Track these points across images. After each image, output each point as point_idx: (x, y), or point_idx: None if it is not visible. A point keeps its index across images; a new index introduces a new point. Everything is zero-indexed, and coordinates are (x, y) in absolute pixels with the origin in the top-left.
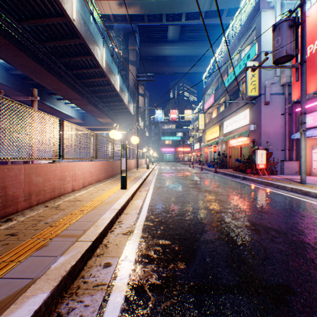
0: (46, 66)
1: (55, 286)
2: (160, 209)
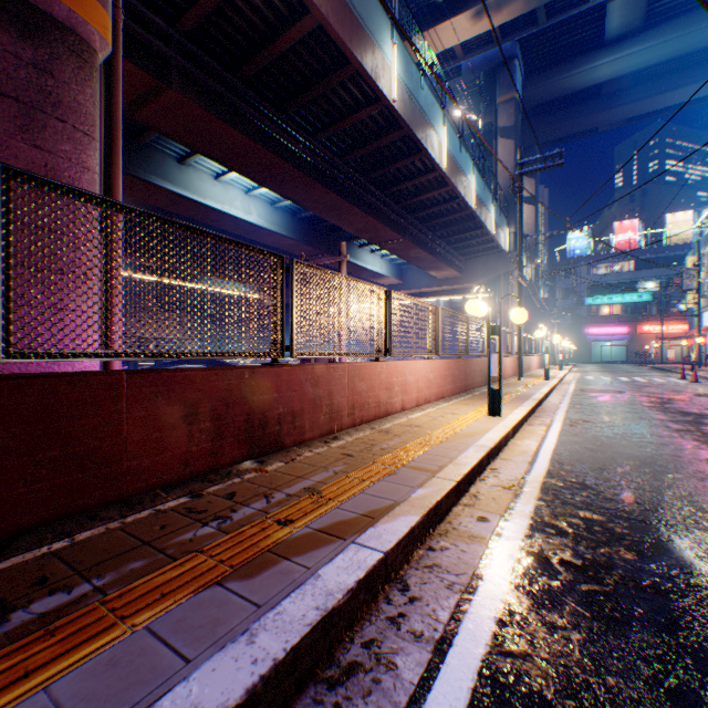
0: (347, 195)
1: (423, 513)
2: (580, 462)
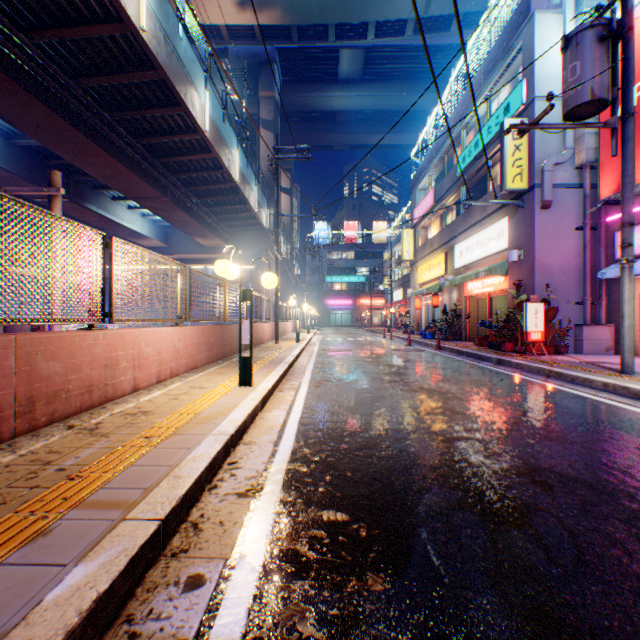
0: (86, 128)
1: None
2: (324, 431)
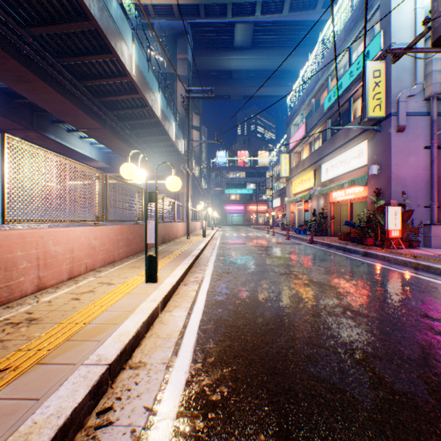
0: (37, 70)
1: None
2: (226, 343)
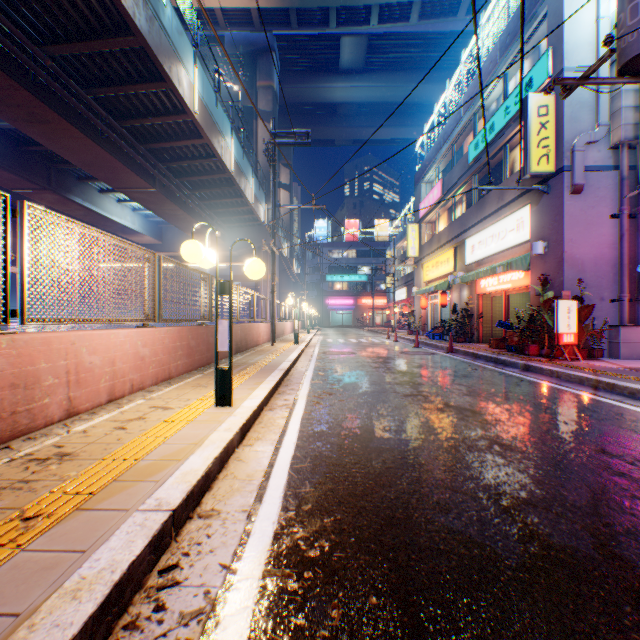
0: (58, 105)
1: None
2: (327, 486)
